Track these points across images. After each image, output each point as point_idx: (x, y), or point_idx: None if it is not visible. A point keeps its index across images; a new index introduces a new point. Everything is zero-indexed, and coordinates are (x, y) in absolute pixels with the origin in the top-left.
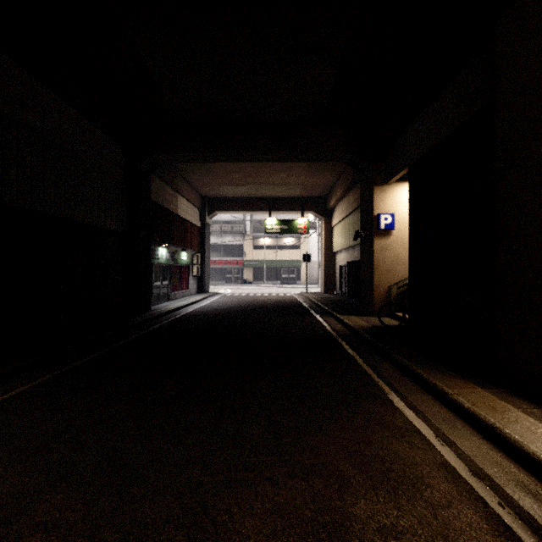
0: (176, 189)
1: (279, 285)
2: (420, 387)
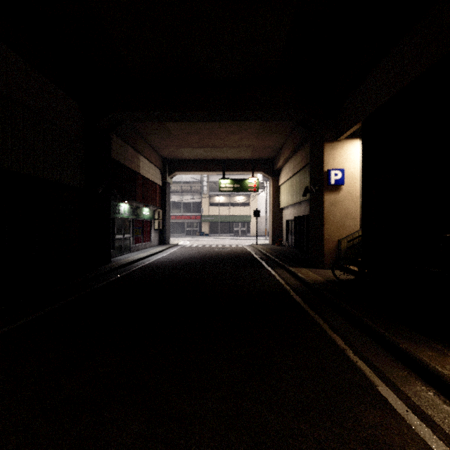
0: (138, 150)
1: (231, 237)
2: (412, 371)
